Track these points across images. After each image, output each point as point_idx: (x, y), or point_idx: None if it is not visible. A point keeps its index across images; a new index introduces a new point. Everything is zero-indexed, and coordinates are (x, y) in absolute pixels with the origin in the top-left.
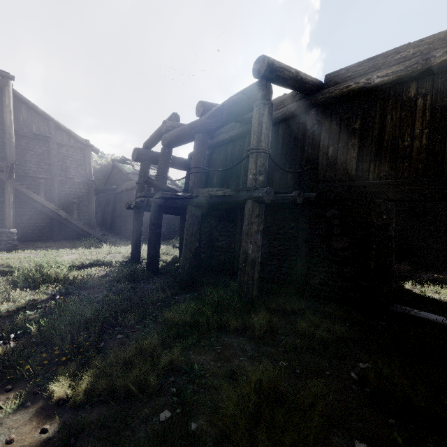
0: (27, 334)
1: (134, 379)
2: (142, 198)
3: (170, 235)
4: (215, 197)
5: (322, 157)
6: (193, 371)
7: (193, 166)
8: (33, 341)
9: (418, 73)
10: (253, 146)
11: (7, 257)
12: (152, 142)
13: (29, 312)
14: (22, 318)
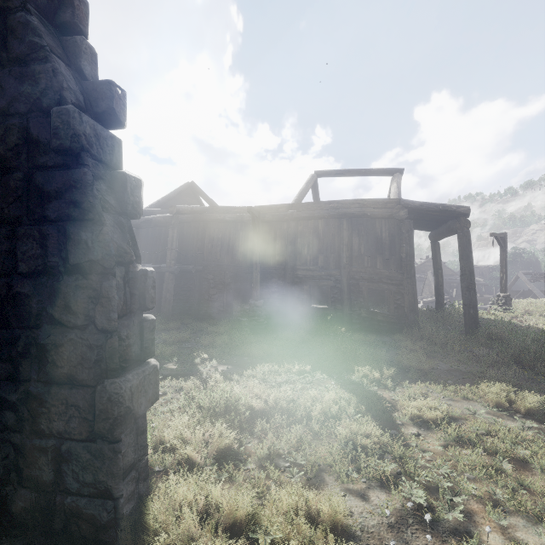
0: None
1: None
2: None
3: None
4: None
5: (206, 248)
6: None
7: None
8: None
9: (240, 221)
10: (169, 247)
11: None
12: None
13: None
14: None
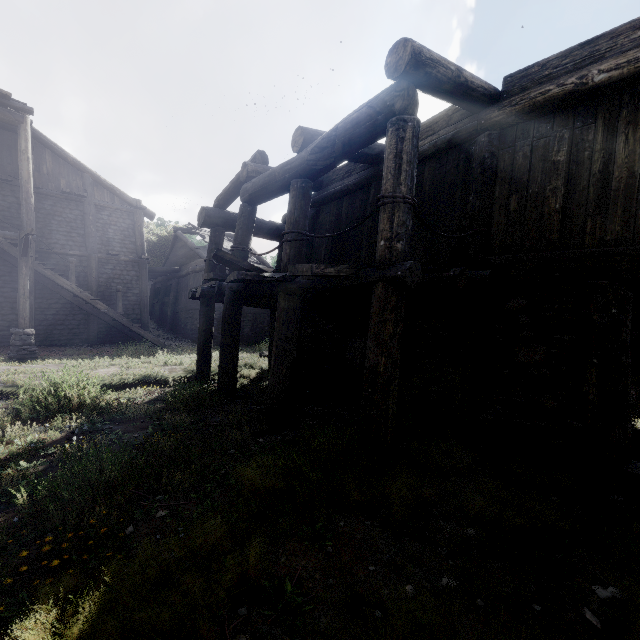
0: (13, 504)
1: (171, 618)
2: (212, 283)
3: (257, 337)
4: (323, 279)
5: (498, 212)
6: (283, 595)
7: (287, 231)
8: (15, 521)
9: None
10: (387, 192)
11: (15, 370)
12: (227, 198)
13: (25, 464)
14: (8, 476)
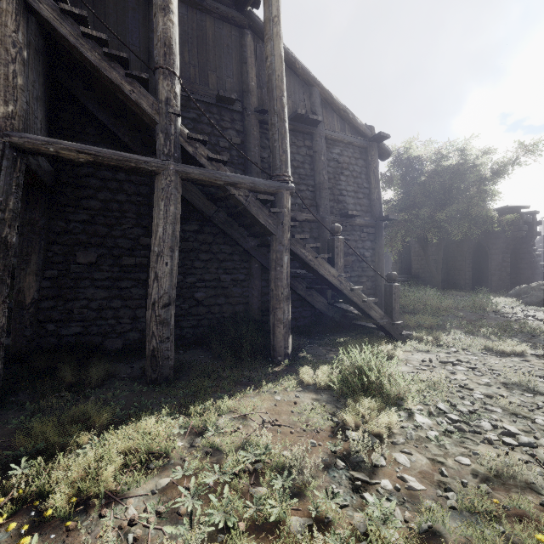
0: None
1: None
2: None
3: None
4: None
5: None
6: None
7: None
8: None
9: None
10: None
11: None
12: None
13: None
14: None
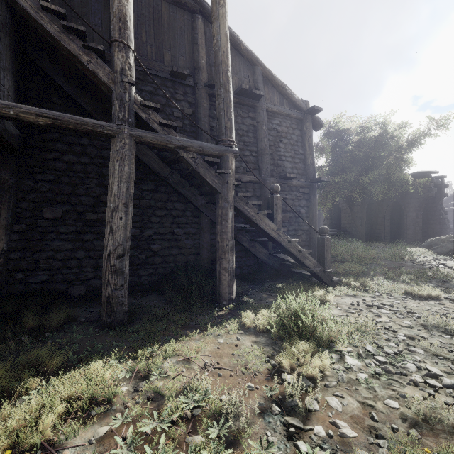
0: None
1: None
2: None
3: None
4: None
5: None
6: None
7: None
8: None
9: None
10: None
11: None
12: None
13: None
14: None
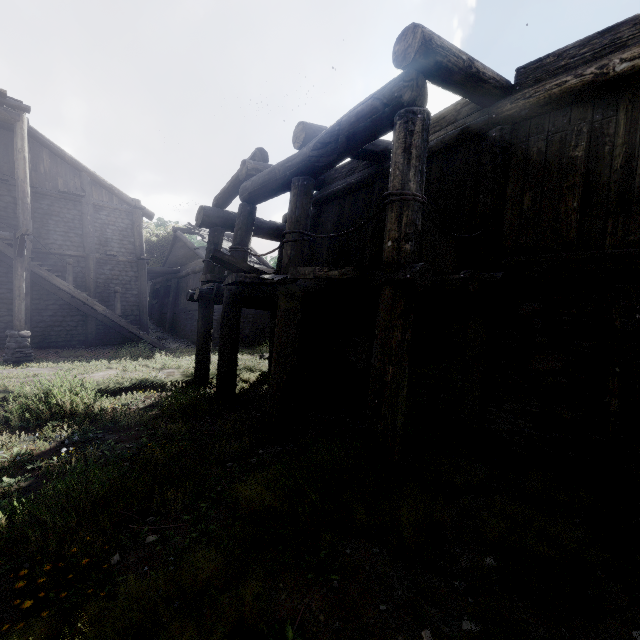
0: None
1: None
2: (211, 284)
3: (257, 338)
4: (325, 281)
5: (511, 211)
6: None
7: (288, 230)
8: None
9: None
10: (395, 189)
11: (8, 375)
12: (226, 197)
13: (8, 480)
14: None
